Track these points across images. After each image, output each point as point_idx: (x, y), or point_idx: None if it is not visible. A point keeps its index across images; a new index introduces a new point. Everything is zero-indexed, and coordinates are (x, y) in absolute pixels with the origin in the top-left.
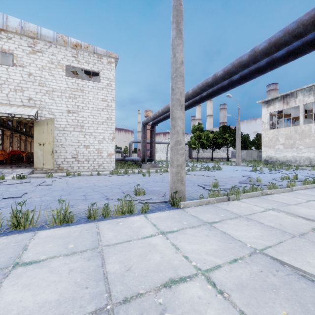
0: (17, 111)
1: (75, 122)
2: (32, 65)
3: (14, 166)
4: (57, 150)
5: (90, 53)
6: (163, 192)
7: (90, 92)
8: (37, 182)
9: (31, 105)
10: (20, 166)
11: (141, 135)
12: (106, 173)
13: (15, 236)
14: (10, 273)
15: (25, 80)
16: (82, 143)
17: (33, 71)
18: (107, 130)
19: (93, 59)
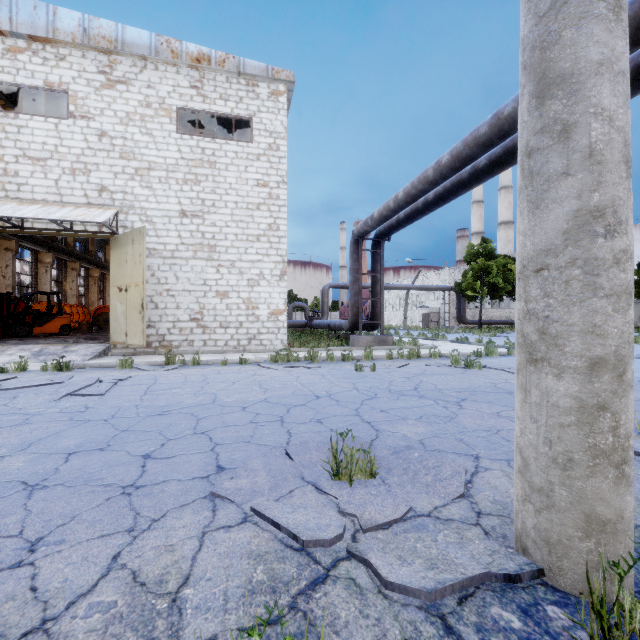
0: (72, 216)
1: (196, 239)
2: (107, 114)
3: (83, 338)
4: (159, 303)
5: (230, 75)
6: (452, 465)
7: (230, 166)
8: (74, 386)
9: (105, 203)
10: (94, 337)
11: (350, 265)
12: (262, 360)
13: None
14: None
15: (92, 149)
16: (213, 287)
17: (109, 127)
18: (268, 254)
19: (236, 89)
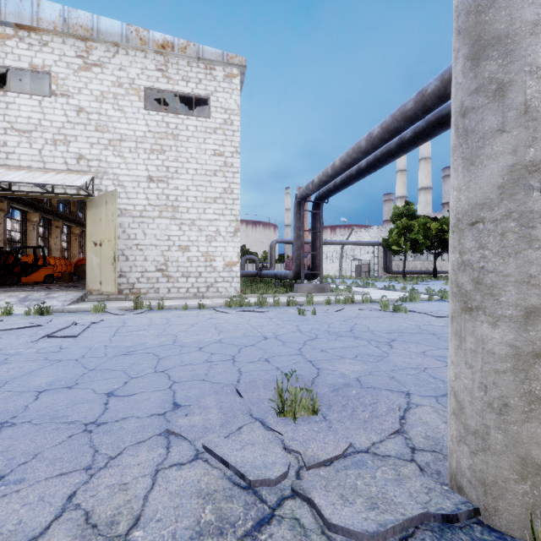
0: (53, 180)
1: (161, 200)
2: (84, 92)
3: (64, 286)
4: (129, 256)
5: (190, 60)
6: (387, 403)
7: (190, 138)
8: (51, 328)
9: (82, 169)
10: (74, 285)
11: (294, 224)
12: (218, 305)
13: None
14: None
15: (71, 123)
16: (176, 242)
17: (86, 104)
18: (223, 214)
19: (196, 72)
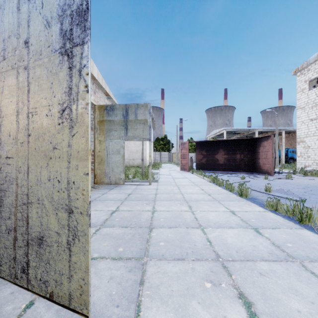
0: None
1: None
2: None
3: None
4: None
5: None
6: None
7: None
8: None
9: None
10: None
11: None
12: None
13: (290, 223)
14: (247, 228)
15: None
16: None
17: None
18: None
19: None
